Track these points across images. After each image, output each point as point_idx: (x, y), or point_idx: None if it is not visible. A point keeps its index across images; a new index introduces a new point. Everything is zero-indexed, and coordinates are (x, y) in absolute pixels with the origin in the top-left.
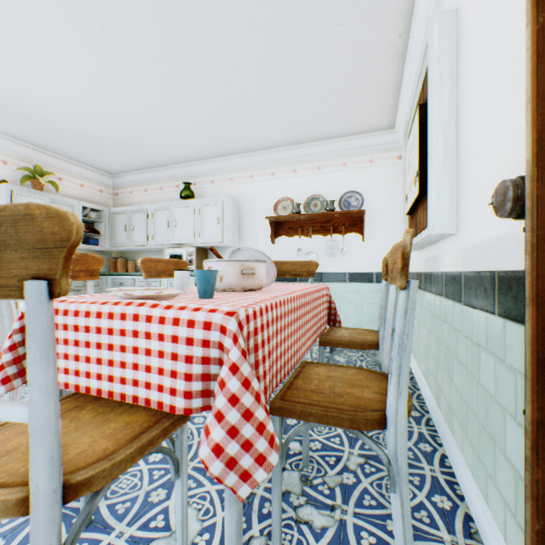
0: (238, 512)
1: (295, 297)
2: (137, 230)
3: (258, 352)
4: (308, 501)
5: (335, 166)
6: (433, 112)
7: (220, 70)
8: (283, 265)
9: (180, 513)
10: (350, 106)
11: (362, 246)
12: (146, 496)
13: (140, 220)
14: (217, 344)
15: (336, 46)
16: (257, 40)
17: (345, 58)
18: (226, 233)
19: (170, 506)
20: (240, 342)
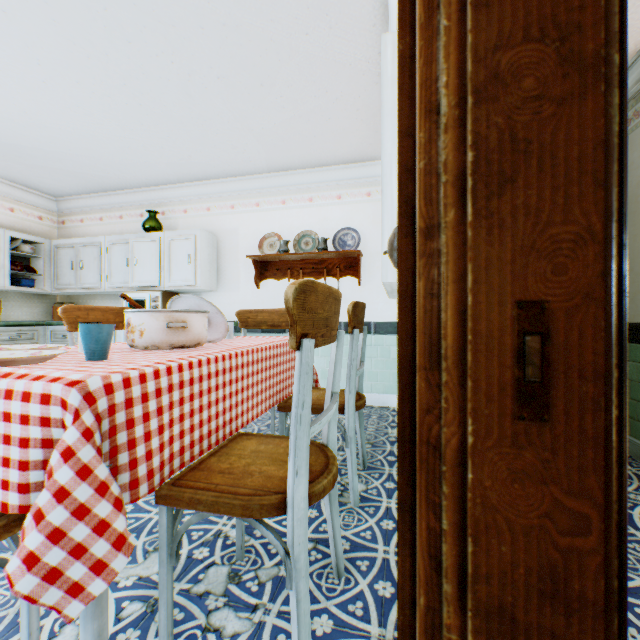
0: (96, 631)
1: (228, 356)
2: (87, 268)
3: (135, 428)
4: (228, 603)
5: (329, 198)
6: (388, 143)
7: (172, 75)
8: (260, 314)
9: (26, 639)
10: (338, 129)
11: (359, 292)
12: (16, 616)
13: (92, 256)
14: (61, 422)
15: (309, 58)
16: (212, 43)
17: (322, 73)
18: (199, 275)
19: (46, 625)
20: (85, 420)
